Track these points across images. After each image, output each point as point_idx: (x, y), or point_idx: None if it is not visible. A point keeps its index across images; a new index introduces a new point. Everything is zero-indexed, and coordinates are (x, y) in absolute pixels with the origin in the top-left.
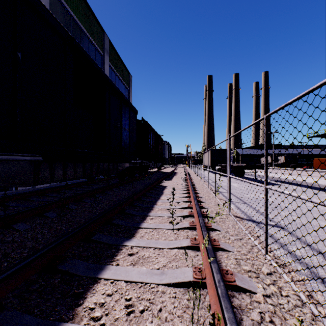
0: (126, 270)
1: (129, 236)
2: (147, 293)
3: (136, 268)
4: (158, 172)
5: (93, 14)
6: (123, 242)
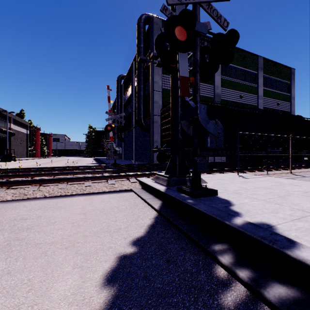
0: None
1: None
2: None
3: None
4: None
5: (248, 52)
6: None
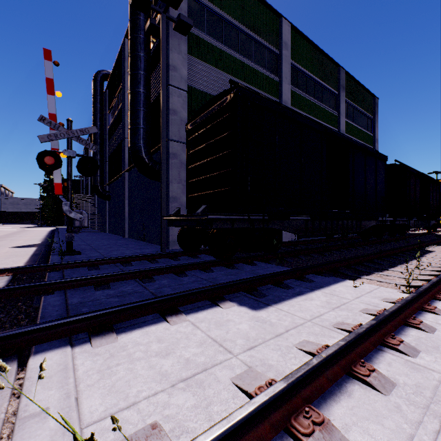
0: (376, 278)
1: (377, 271)
2: (389, 285)
3: (383, 279)
4: (428, 236)
5: (327, 55)
6: (373, 272)
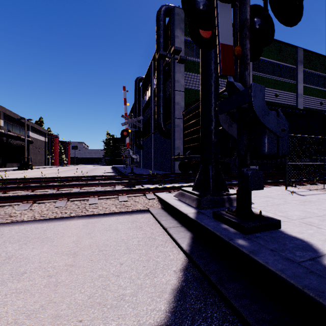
0: None
1: None
2: None
3: None
4: None
5: (285, 43)
6: None
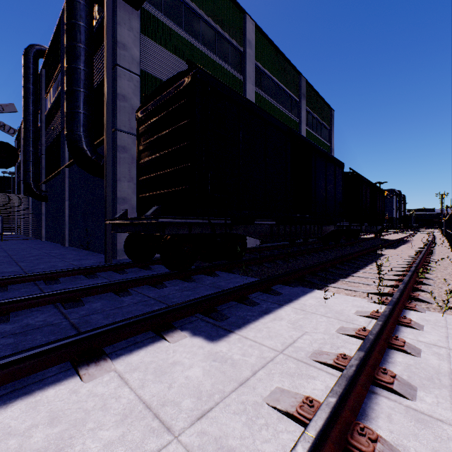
0: (343, 286)
1: (342, 278)
2: (357, 293)
3: (349, 287)
4: (376, 240)
5: (289, 62)
6: (338, 278)
